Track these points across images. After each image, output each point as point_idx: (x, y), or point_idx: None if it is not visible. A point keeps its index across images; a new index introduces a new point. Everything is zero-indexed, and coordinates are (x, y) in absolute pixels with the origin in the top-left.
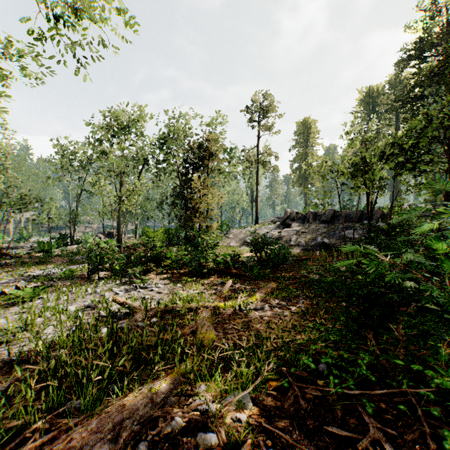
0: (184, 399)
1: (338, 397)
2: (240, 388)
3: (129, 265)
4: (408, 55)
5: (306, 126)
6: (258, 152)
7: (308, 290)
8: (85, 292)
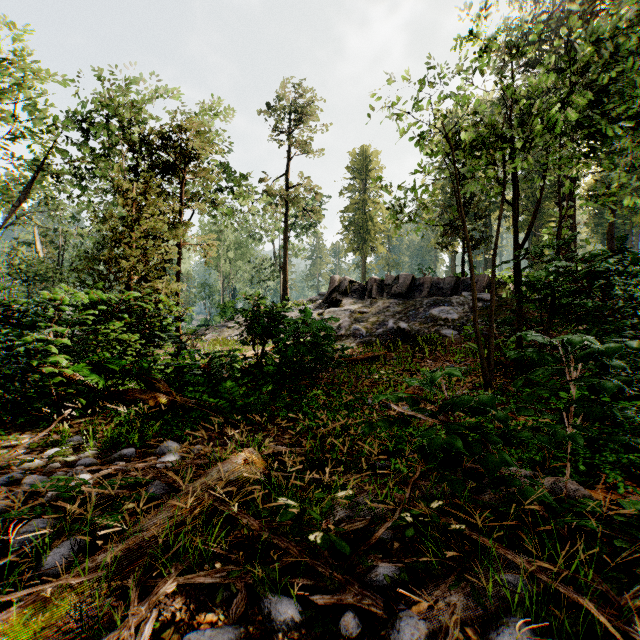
0: None
1: None
2: None
3: None
4: (516, 43)
5: (365, 159)
6: (287, 183)
7: (408, 490)
8: None
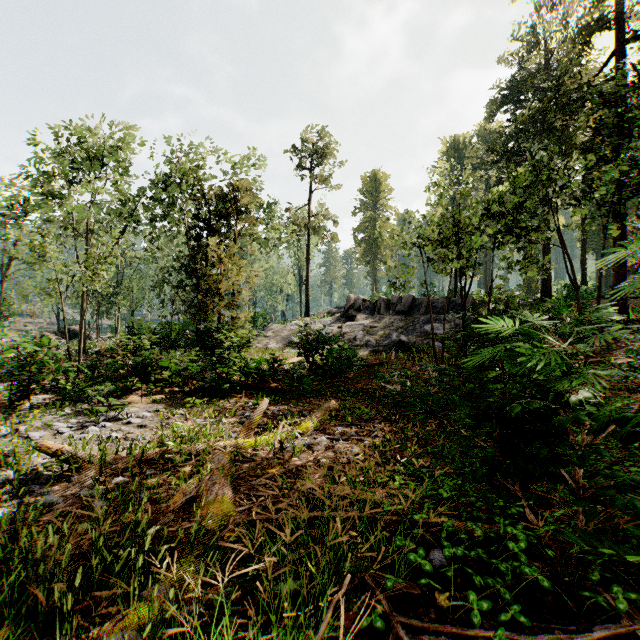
0: None
1: (488, 638)
2: None
3: (95, 381)
4: (502, 97)
5: (375, 181)
6: (309, 212)
7: (386, 410)
8: None
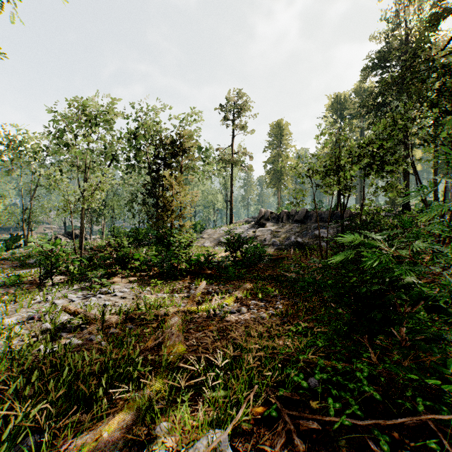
0: (136, 450)
1: (339, 425)
2: (214, 431)
3: (91, 268)
4: (373, 64)
5: (280, 128)
6: (233, 151)
7: (285, 290)
8: (31, 301)
